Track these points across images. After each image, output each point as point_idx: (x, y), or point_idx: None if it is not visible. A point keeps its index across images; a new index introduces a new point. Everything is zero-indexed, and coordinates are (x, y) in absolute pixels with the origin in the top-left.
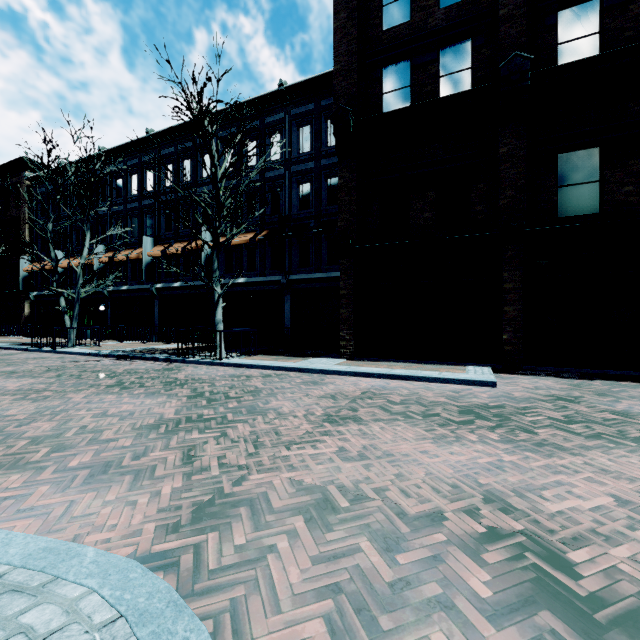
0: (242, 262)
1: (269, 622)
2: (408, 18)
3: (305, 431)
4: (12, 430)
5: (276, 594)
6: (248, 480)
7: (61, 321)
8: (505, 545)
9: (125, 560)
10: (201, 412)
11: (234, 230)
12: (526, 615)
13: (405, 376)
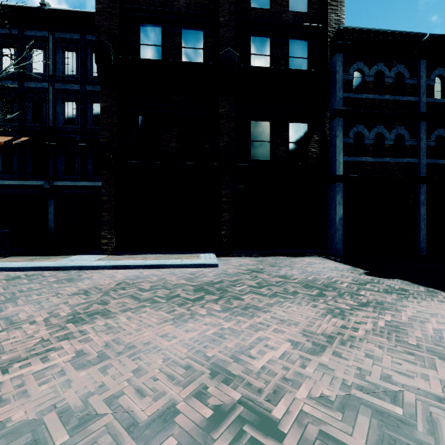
0: None
1: None
2: None
3: (39, 340)
4: None
5: None
6: None
7: None
8: (228, 424)
9: None
10: None
11: None
12: None
13: (156, 265)
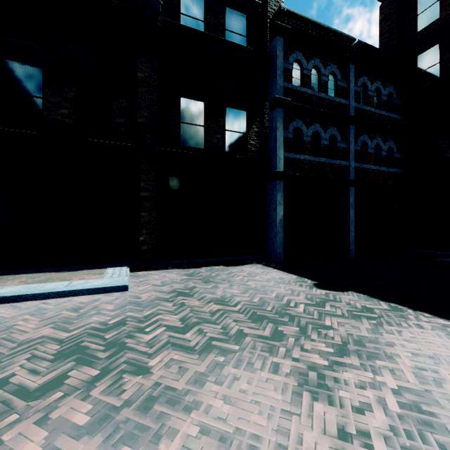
0: None
1: None
2: None
3: None
4: None
5: None
6: None
7: None
8: None
9: None
10: None
11: None
12: None
13: (13, 297)
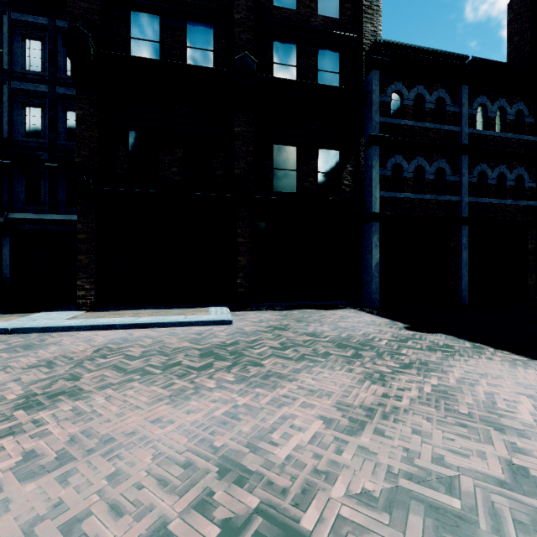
0: None
1: None
2: None
3: None
4: None
5: None
6: None
7: None
8: None
9: None
10: None
11: None
12: None
13: (151, 324)
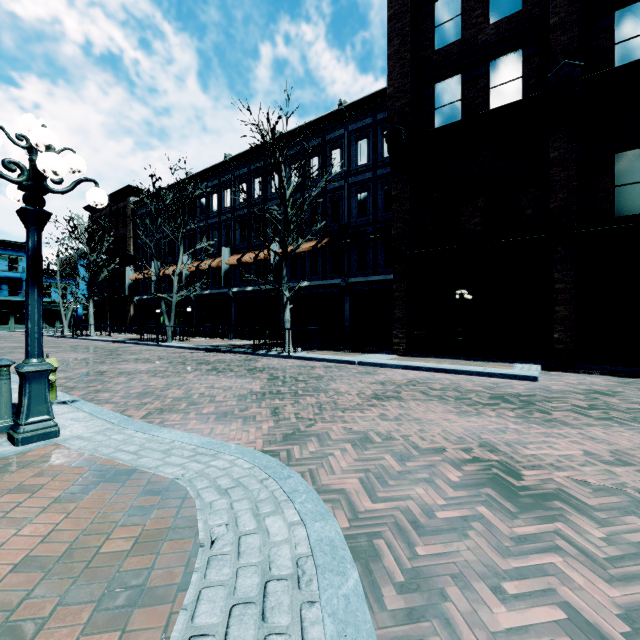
0: (306, 267)
1: (329, 477)
2: (458, 36)
3: (356, 403)
4: (159, 393)
5: (333, 469)
6: (315, 426)
7: (157, 321)
8: (481, 465)
9: (251, 450)
10: (279, 389)
11: (299, 241)
12: (476, 489)
13: (450, 370)
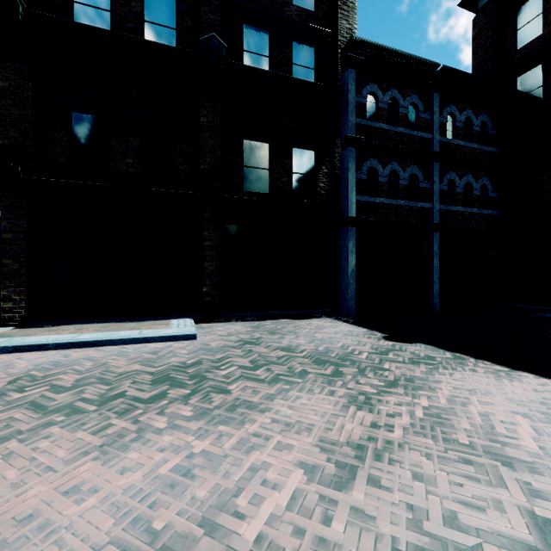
0: None
1: None
2: None
3: None
4: None
5: None
6: None
7: None
8: None
9: None
10: None
11: None
12: None
13: (95, 341)
